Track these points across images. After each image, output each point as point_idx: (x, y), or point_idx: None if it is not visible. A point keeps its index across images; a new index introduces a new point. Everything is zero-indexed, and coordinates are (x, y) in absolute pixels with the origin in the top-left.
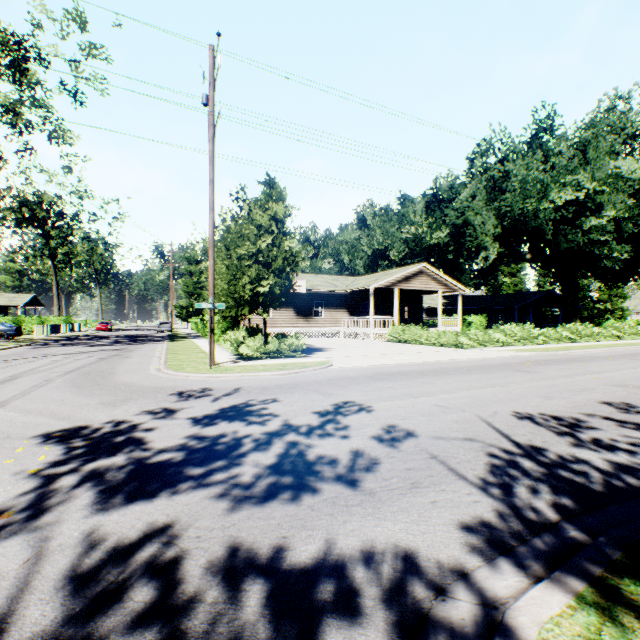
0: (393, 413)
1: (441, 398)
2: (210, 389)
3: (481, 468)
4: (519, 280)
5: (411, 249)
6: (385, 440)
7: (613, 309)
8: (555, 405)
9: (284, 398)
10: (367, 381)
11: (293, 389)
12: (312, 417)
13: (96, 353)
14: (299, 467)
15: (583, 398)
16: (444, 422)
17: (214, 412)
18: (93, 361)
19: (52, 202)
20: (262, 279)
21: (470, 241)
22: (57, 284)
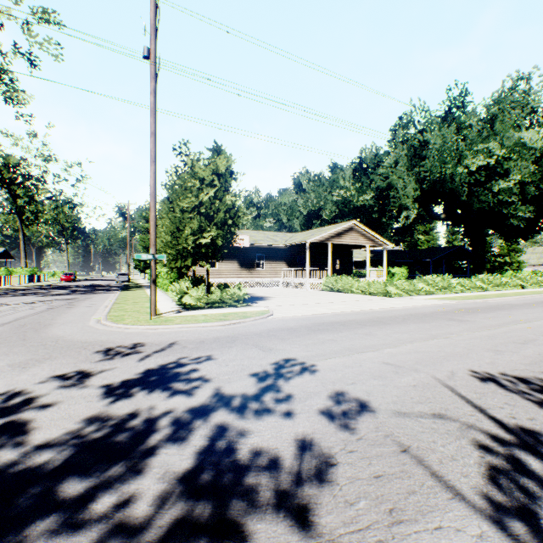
0: (340, 375)
1: (387, 353)
2: (142, 344)
3: (476, 473)
4: (432, 237)
5: (341, 210)
6: (337, 419)
7: (511, 262)
8: (511, 361)
9: (220, 355)
10: (307, 333)
11: (231, 343)
12: (248, 382)
13: (46, 303)
14: (224, 478)
15: (533, 352)
16: (401, 388)
17: (136, 376)
18: (37, 311)
19: (18, 164)
20: (204, 231)
21: (393, 202)
22: (24, 239)
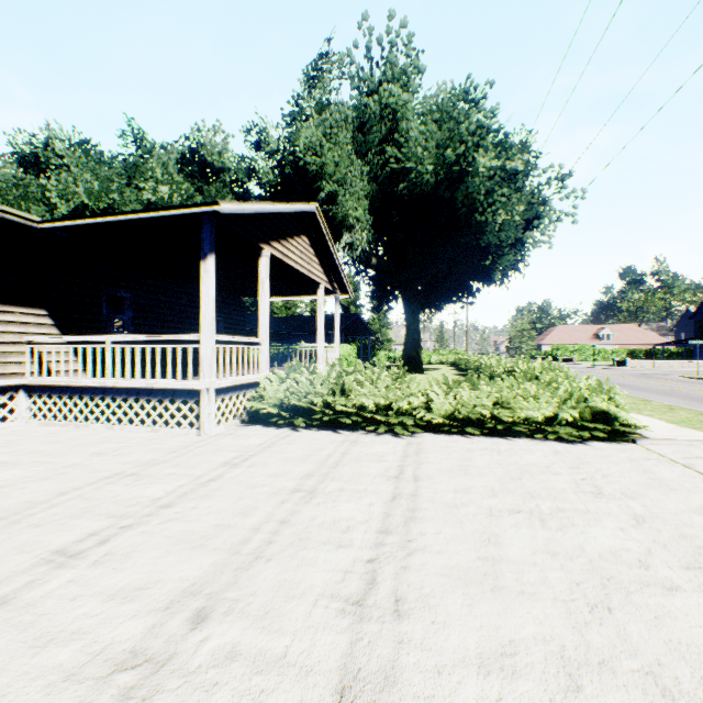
0: None
1: None
2: None
3: None
4: (293, 302)
5: None
6: None
7: (383, 340)
8: None
9: None
10: None
11: None
12: None
13: None
14: None
15: None
16: None
17: None
18: None
19: None
20: None
21: None
22: None
